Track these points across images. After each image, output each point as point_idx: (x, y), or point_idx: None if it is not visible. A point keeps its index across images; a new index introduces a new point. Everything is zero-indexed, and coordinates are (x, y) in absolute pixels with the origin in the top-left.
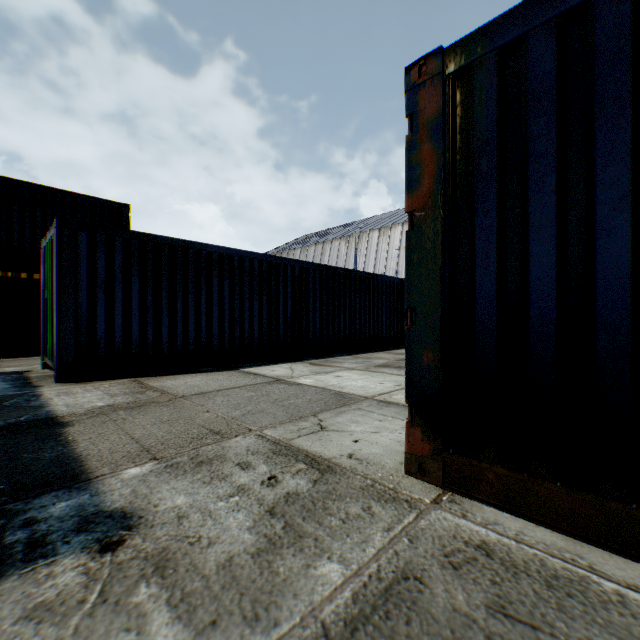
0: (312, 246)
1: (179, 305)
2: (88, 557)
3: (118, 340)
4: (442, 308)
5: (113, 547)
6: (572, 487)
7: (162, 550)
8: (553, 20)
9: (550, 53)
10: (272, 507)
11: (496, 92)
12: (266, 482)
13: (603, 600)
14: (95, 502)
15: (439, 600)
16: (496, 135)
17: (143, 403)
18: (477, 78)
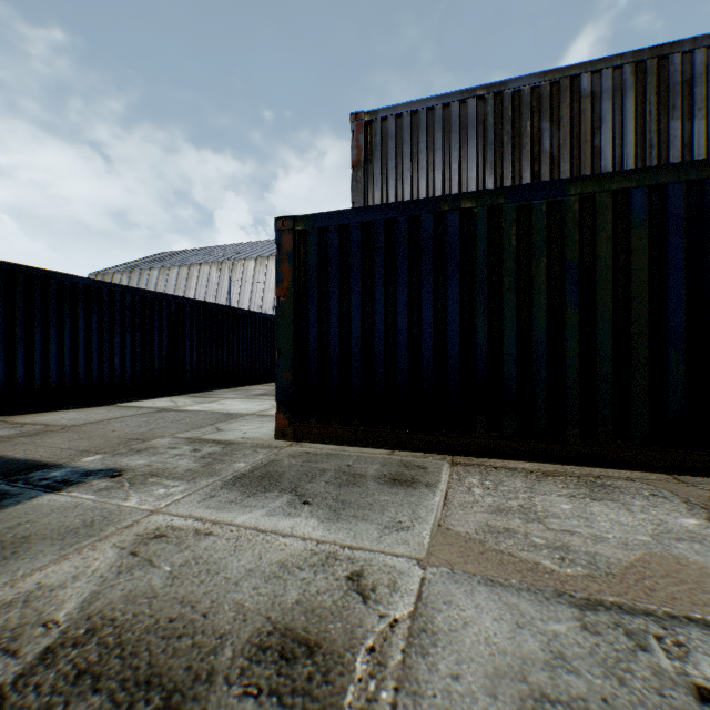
0: (175, 268)
1: (38, 339)
2: (108, 480)
3: None
4: (294, 349)
5: (119, 476)
6: (344, 426)
7: (150, 473)
8: (338, 225)
9: (337, 239)
10: (203, 457)
11: (317, 247)
12: (193, 451)
13: (343, 455)
14: (81, 469)
15: (286, 463)
16: (317, 268)
17: (37, 432)
18: (310, 237)
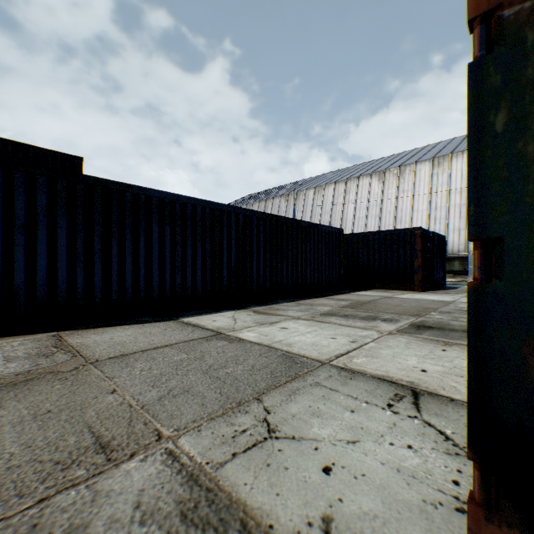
0: (256, 203)
1: (114, 251)
2: None
3: (41, 289)
4: None
5: None
6: None
7: None
8: None
9: None
10: None
11: None
12: None
13: None
14: None
15: None
16: None
17: (37, 374)
18: None
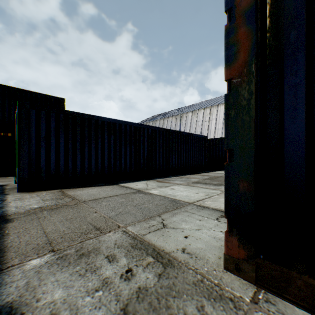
0: (158, 120)
1: (86, 149)
2: None
3: (52, 168)
4: (255, 149)
5: None
6: None
7: None
8: None
9: None
10: (126, 304)
11: None
12: (124, 275)
13: None
14: None
15: None
16: (304, 10)
17: (60, 206)
18: None
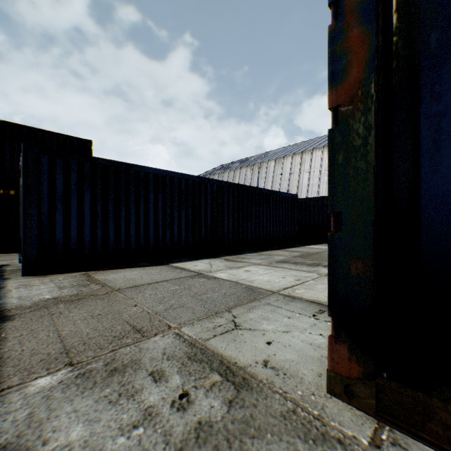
0: (226, 172)
1: (122, 214)
2: None
3: (73, 241)
4: (375, 212)
5: None
6: None
7: None
8: None
9: None
10: (179, 449)
11: None
12: (177, 402)
13: None
14: None
15: None
16: None
17: (83, 296)
18: None
